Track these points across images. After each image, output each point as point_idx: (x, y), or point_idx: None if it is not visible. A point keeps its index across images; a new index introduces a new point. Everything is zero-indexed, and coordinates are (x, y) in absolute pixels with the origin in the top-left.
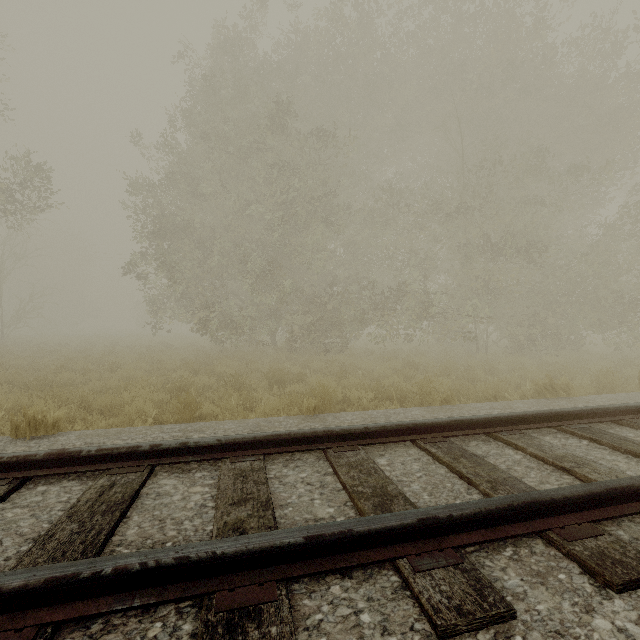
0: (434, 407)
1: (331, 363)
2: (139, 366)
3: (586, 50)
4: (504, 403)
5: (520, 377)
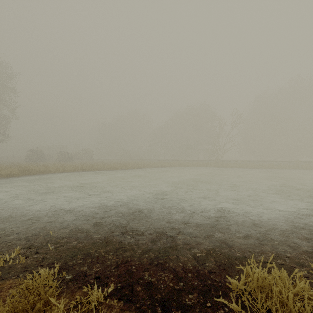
0: None
1: None
2: None
3: None
4: None
5: None
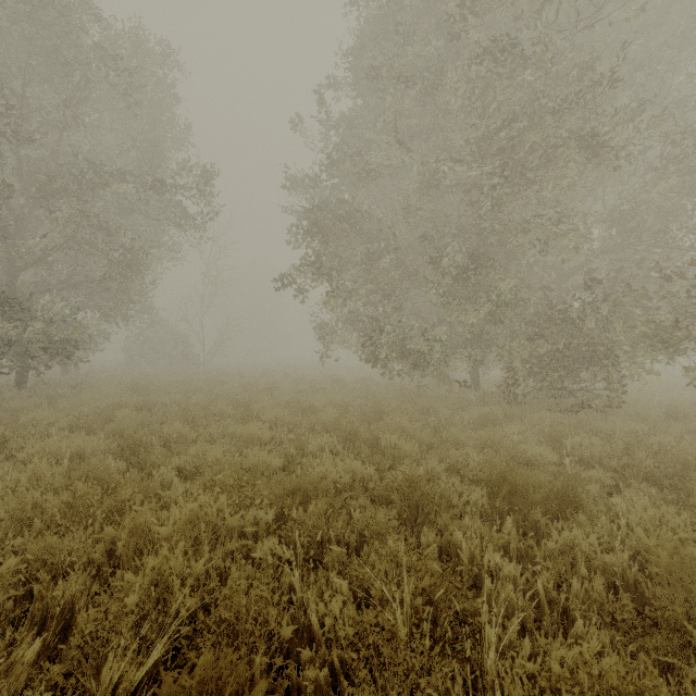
0: None
1: (626, 447)
2: (279, 416)
3: None
4: None
5: None
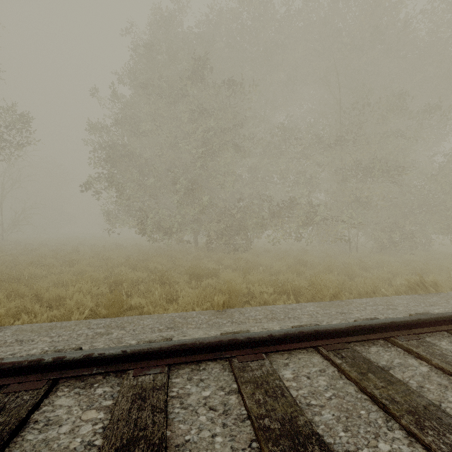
0: (325, 303)
1: (238, 260)
2: (92, 262)
3: (436, 18)
4: (384, 299)
5: (388, 273)
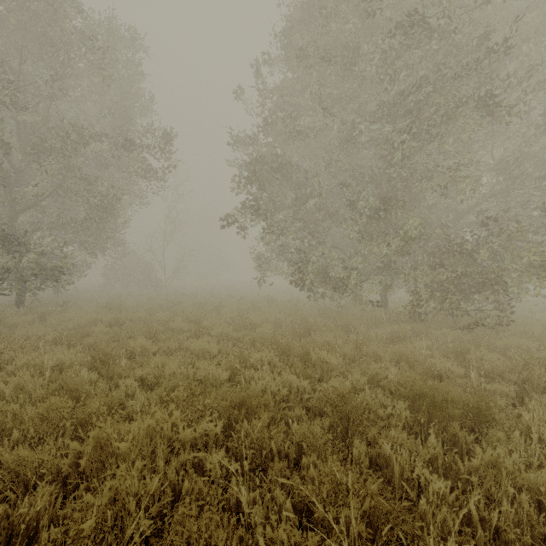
0: None
1: (525, 363)
2: (225, 332)
3: None
4: None
5: None
